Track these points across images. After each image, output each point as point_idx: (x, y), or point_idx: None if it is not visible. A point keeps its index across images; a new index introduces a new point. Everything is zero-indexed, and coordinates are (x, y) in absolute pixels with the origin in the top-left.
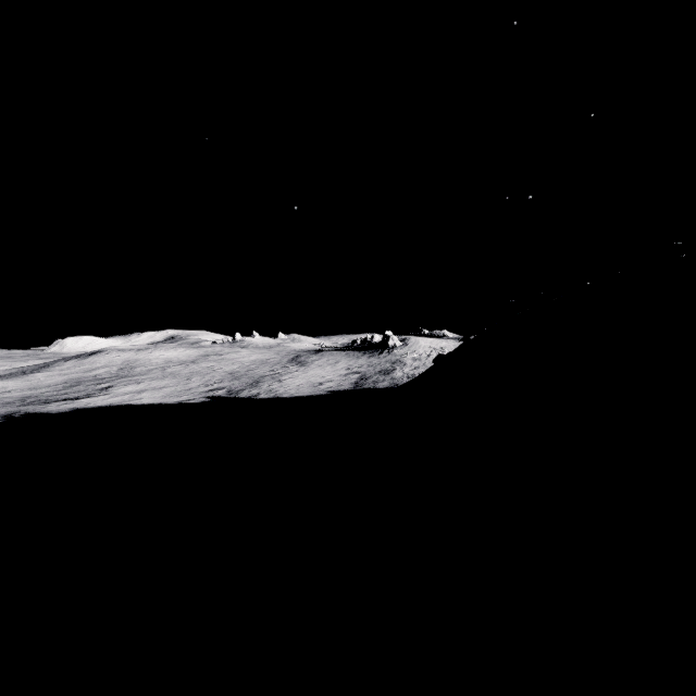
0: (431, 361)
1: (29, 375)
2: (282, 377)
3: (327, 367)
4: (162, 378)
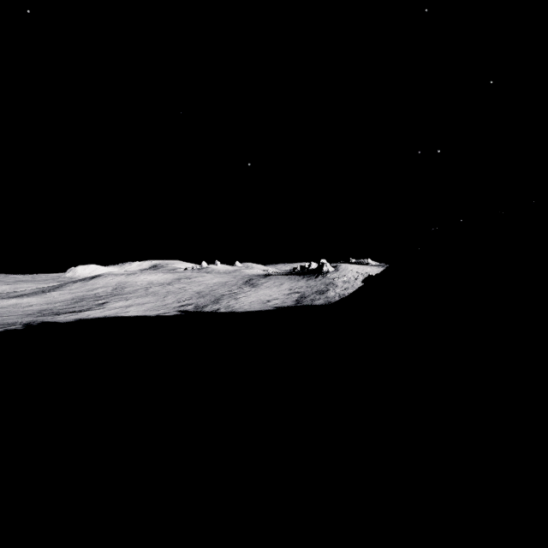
0: (358, 283)
1: (47, 293)
2: (237, 296)
3: (274, 288)
4: (145, 296)
